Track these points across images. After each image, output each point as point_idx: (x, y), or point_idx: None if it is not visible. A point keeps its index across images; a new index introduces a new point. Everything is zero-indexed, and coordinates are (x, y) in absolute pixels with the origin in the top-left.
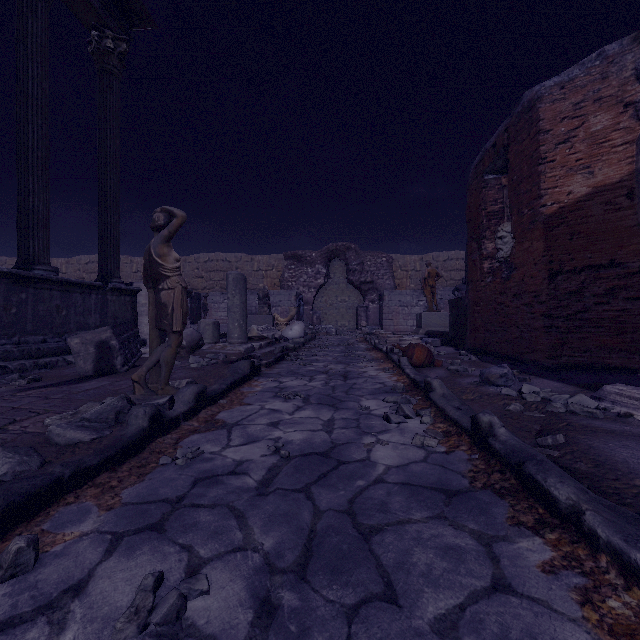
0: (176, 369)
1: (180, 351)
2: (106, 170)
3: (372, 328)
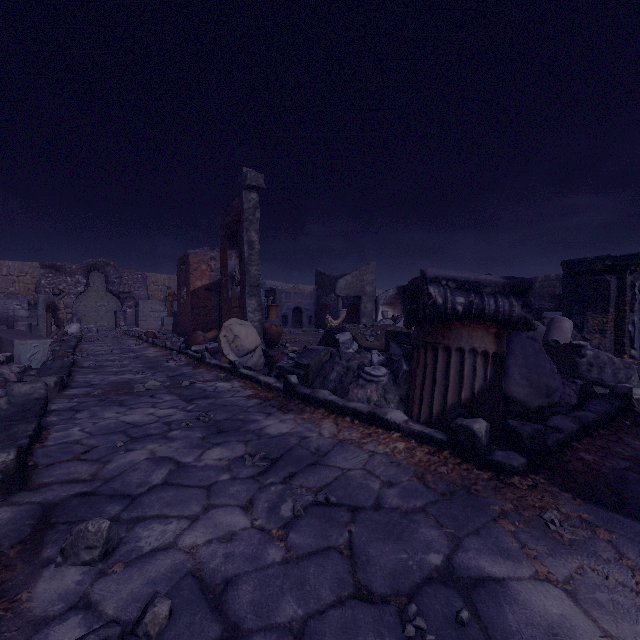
0: None
1: None
2: None
3: (130, 327)
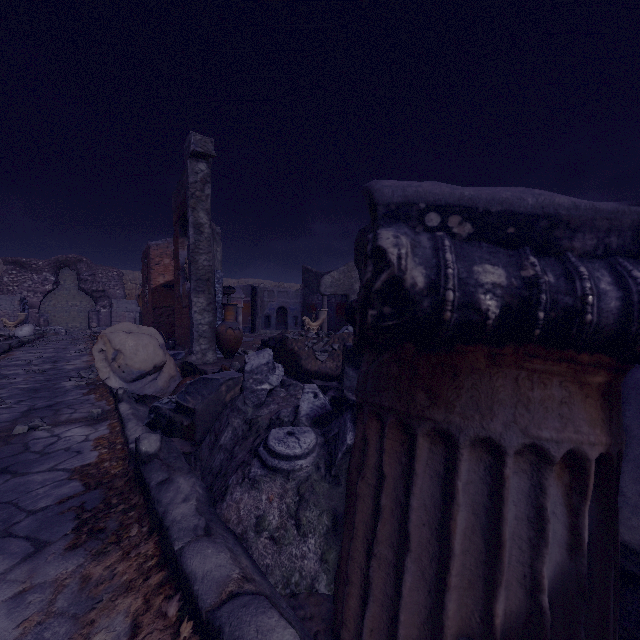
0: None
1: None
2: None
3: (103, 328)
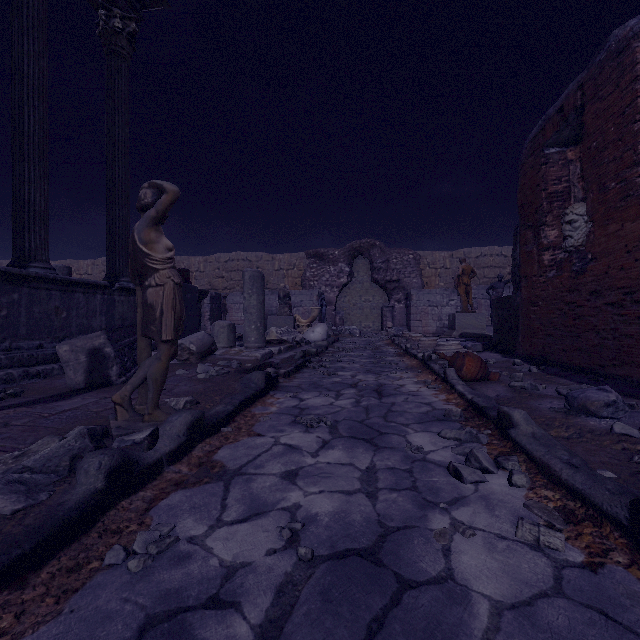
0: (180, 381)
1: (190, 357)
2: (114, 160)
3: (398, 329)
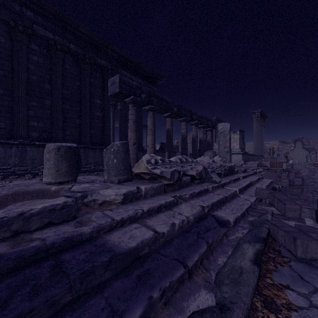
0: None
1: None
2: (263, 140)
3: (312, 162)
